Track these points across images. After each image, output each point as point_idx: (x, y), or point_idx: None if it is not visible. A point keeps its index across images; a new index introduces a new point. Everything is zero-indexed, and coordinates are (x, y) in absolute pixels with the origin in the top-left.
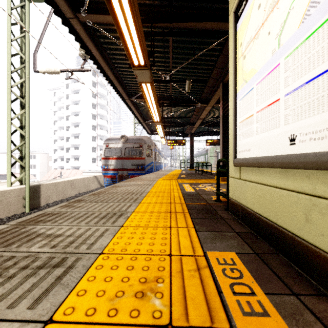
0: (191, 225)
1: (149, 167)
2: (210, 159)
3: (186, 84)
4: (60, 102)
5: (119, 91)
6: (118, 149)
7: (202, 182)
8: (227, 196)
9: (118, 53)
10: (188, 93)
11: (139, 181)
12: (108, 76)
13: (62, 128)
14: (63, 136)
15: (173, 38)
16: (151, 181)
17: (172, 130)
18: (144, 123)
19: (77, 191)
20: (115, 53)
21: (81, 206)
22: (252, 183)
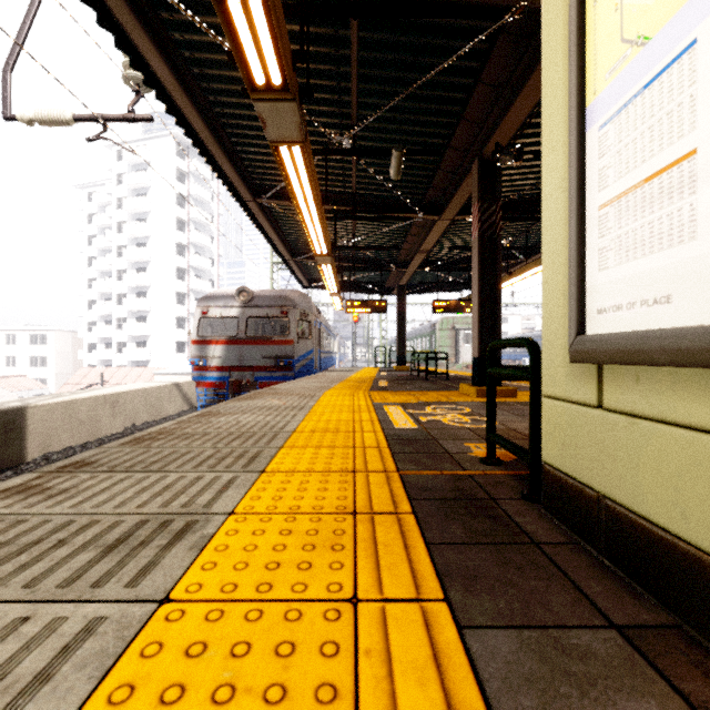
0: (432, 582)
1: (305, 362)
2: (442, 344)
3: (391, 159)
4: (104, 216)
5: (230, 179)
6: (231, 322)
7: (432, 399)
8: (533, 456)
9: (222, 74)
10: (395, 187)
11: (276, 397)
12: (198, 137)
13: (108, 275)
14: (110, 291)
15: (362, 35)
16: (306, 397)
17: (358, 280)
18: (293, 261)
19: (128, 420)
20: (213, 75)
21: (68, 490)
22: (679, 431)
